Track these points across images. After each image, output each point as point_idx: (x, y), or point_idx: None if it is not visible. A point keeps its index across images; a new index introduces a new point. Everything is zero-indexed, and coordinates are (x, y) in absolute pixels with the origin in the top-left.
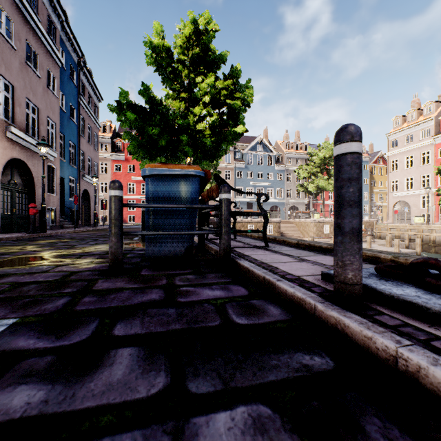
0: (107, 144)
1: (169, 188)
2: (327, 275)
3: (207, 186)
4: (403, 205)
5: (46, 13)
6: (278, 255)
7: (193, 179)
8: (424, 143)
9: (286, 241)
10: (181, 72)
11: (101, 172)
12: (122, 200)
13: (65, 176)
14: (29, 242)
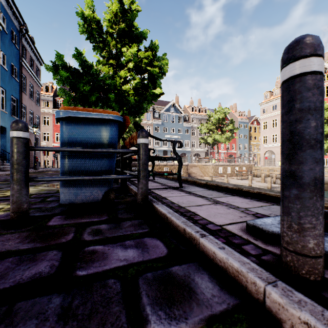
0: (49, 101)
1: (86, 132)
2: (254, 226)
3: None
4: (270, 153)
5: None
6: (192, 196)
7: (111, 124)
8: None
9: (197, 182)
10: (109, 42)
11: (44, 124)
12: (27, 142)
13: (6, 125)
14: None
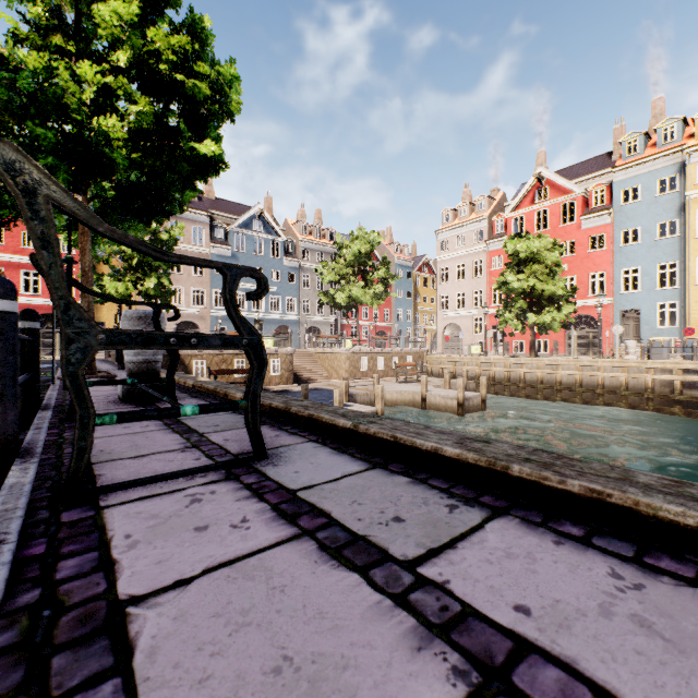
0: None
1: None
2: None
3: (150, 281)
4: (454, 330)
5: None
6: (308, 561)
7: None
8: (477, 249)
9: (321, 420)
10: None
11: None
12: None
13: None
14: None
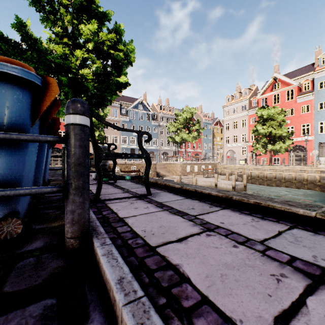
0: None
1: None
2: None
3: (96, 133)
4: (232, 153)
5: None
6: (166, 214)
7: (10, 84)
8: (243, 114)
9: (169, 185)
10: (63, 16)
11: None
12: None
13: None
14: None
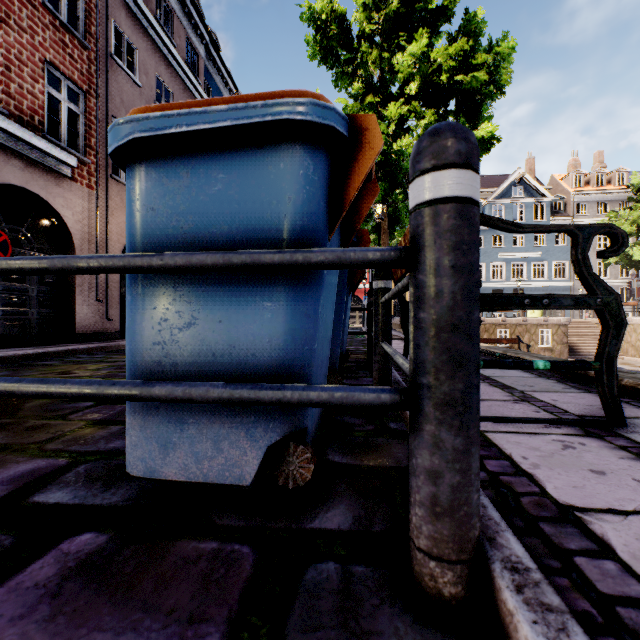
0: None
1: (198, 196)
2: None
3: None
4: None
5: (184, 35)
6: None
7: (292, 147)
8: None
9: None
10: (366, 56)
11: None
12: None
13: None
14: (117, 355)
